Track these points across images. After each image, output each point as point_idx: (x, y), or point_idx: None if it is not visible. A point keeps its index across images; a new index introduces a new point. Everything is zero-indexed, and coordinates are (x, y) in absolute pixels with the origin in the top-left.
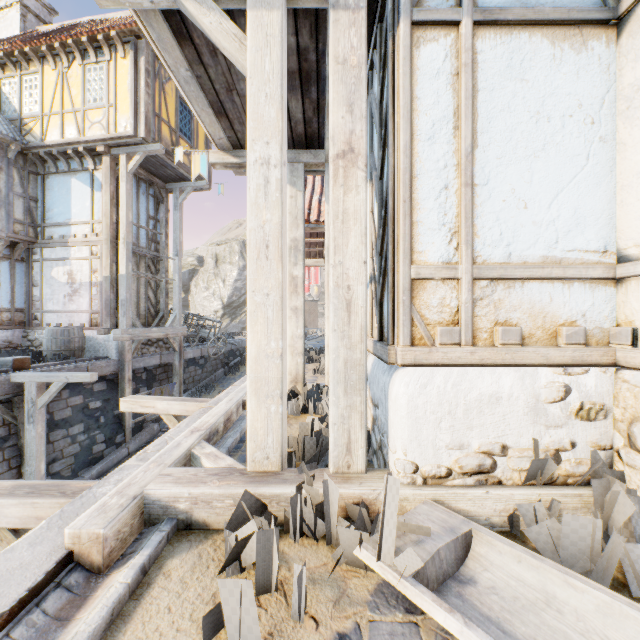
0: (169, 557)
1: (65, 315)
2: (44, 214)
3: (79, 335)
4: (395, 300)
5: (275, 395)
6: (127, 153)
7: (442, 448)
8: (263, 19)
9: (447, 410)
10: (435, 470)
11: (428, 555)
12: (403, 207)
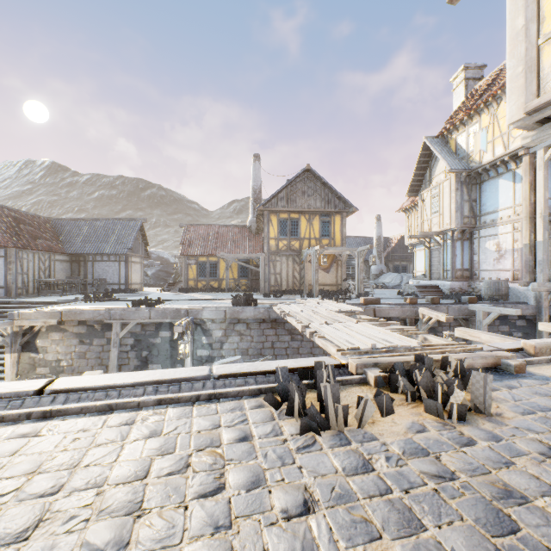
0: None
1: (493, 272)
2: (480, 208)
3: (504, 286)
4: None
5: None
6: (543, 147)
7: None
8: None
9: None
10: None
11: None
12: None
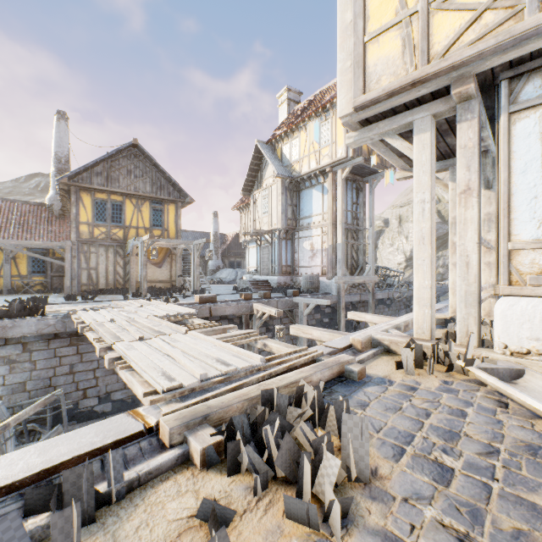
0: (382, 355)
1: (309, 268)
2: (299, 213)
3: (317, 280)
4: (498, 261)
5: (427, 305)
6: (341, 168)
7: (523, 338)
8: (421, 138)
9: (527, 319)
10: (518, 349)
11: (489, 367)
12: (502, 212)
